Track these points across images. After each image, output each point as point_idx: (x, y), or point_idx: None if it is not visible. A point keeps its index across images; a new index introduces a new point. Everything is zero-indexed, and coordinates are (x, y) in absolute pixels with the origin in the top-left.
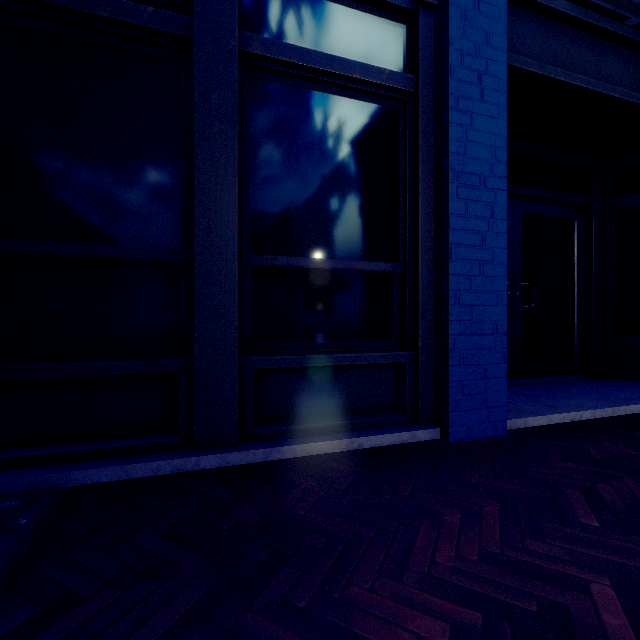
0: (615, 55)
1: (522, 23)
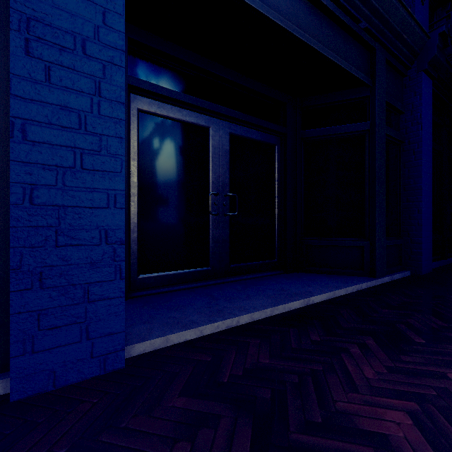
0: None
1: None
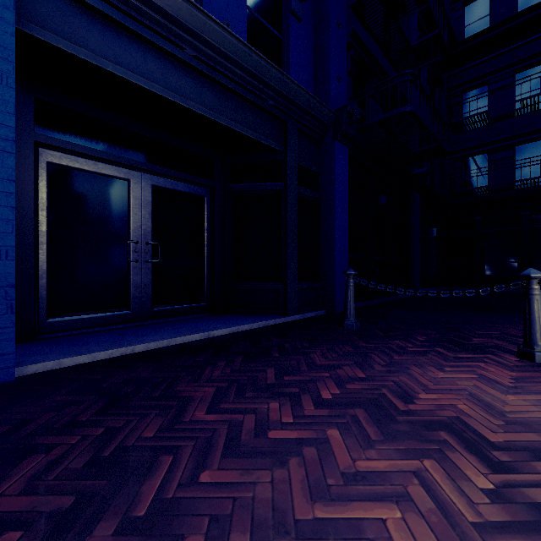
0: (184, 74)
1: (73, 13)
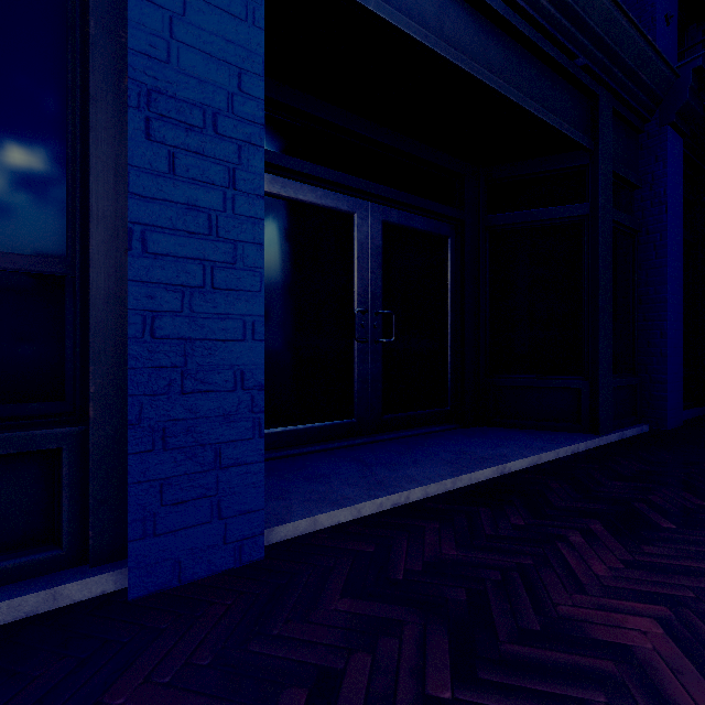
0: (464, 16)
1: None
